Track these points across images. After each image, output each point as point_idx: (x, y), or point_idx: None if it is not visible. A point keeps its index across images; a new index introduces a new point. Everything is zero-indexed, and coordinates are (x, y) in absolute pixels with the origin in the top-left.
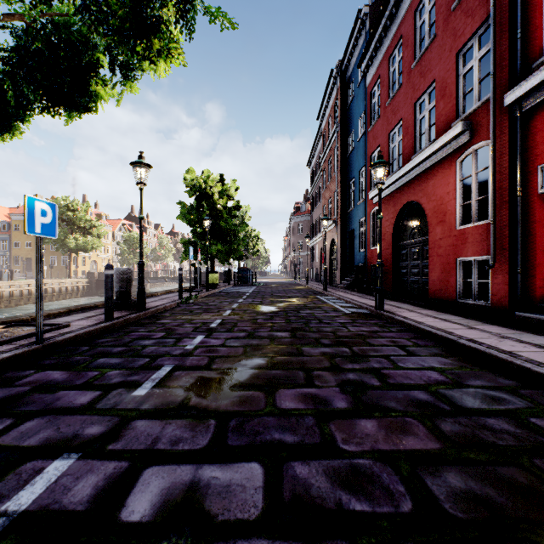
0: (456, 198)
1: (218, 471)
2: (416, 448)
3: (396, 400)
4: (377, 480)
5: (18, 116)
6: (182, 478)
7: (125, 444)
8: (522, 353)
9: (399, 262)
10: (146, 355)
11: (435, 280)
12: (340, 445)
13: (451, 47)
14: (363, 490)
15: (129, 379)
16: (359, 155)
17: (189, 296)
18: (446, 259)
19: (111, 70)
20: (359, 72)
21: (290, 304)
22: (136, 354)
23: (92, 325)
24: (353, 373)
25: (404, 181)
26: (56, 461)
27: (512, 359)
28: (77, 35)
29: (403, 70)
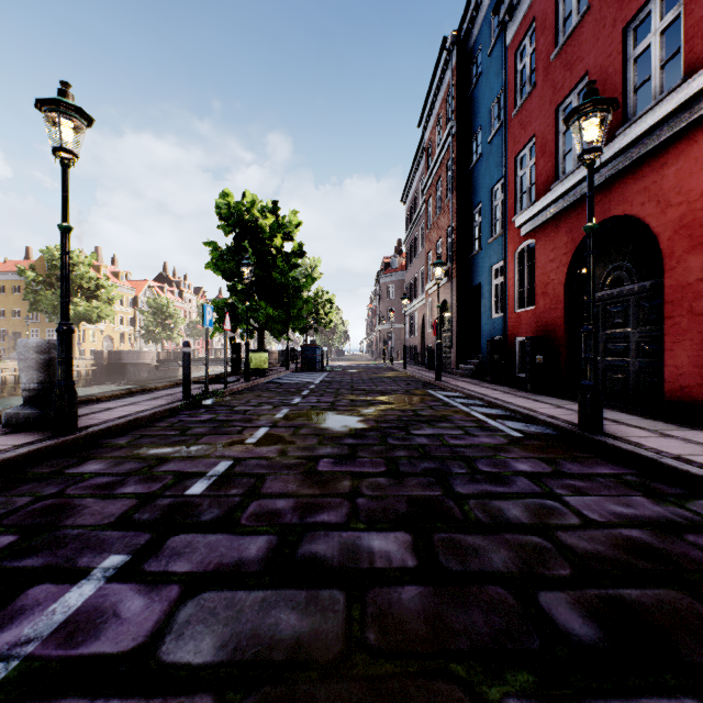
0: None
1: None
2: None
3: None
4: None
5: None
6: None
7: None
8: None
9: (578, 332)
10: None
11: (685, 366)
12: None
13: None
14: None
15: None
16: (492, 164)
17: (203, 393)
18: None
19: None
20: (492, 31)
21: (386, 410)
22: None
23: None
24: None
25: (596, 181)
26: None
27: None
28: None
29: None
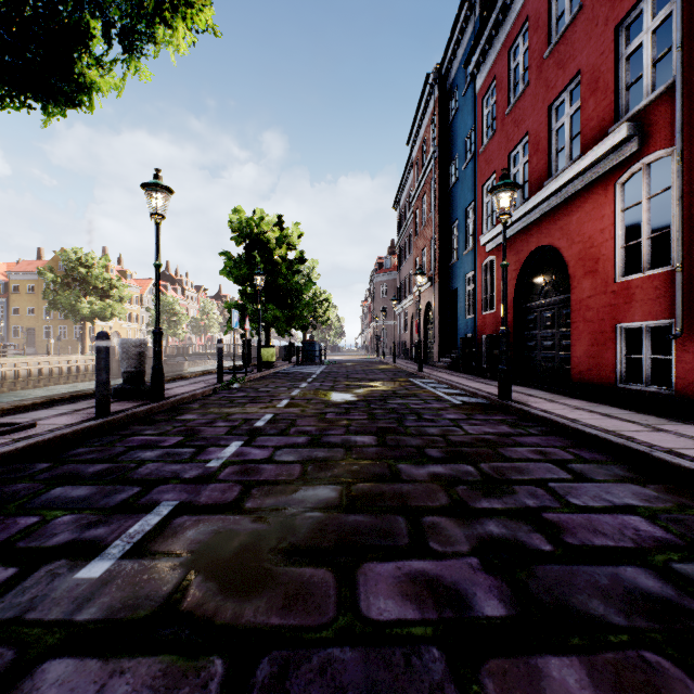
0: (616, 237)
1: None
2: None
3: (601, 594)
4: None
5: None
6: None
7: None
8: None
9: (524, 331)
10: (138, 480)
11: (581, 357)
12: None
13: (607, 18)
14: None
15: (86, 535)
16: (466, 188)
17: (233, 378)
18: (599, 326)
19: (106, 40)
20: (466, 76)
21: (373, 390)
22: (122, 477)
23: (72, 424)
24: (494, 521)
25: (532, 218)
26: None
27: None
28: None
29: (530, 64)
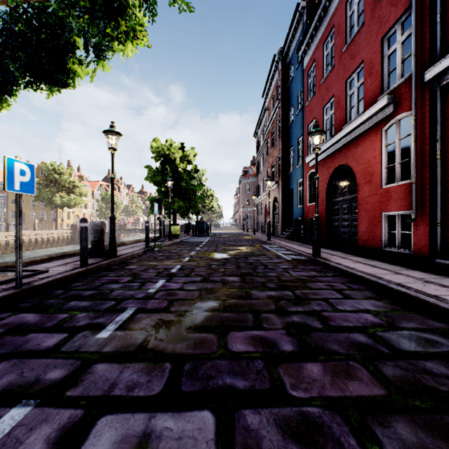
0: (382, 161)
1: (171, 420)
2: (362, 394)
3: (338, 343)
4: (328, 431)
5: (6, 91)
6: (134, 429)
7: (83, 390)
8: (446, 296)
9: (332, 216)
10: (113, 298)
11: (363, 232)
12: (289, 391)
13: (377, 32)
14: (314, 443)
15: (95, 321)
16: (298, 127)
17: (155, 245)
18: (373, 214)
19: (86, 51)
20: (298, 57)
21: (239, 252)
22: (104, 297)
23: (68, 270)
24: (297, 316)
25: (336, 147)
26: (13, 410)
27: (440, 303)
28: (55, 19)
29: (335, 54)
